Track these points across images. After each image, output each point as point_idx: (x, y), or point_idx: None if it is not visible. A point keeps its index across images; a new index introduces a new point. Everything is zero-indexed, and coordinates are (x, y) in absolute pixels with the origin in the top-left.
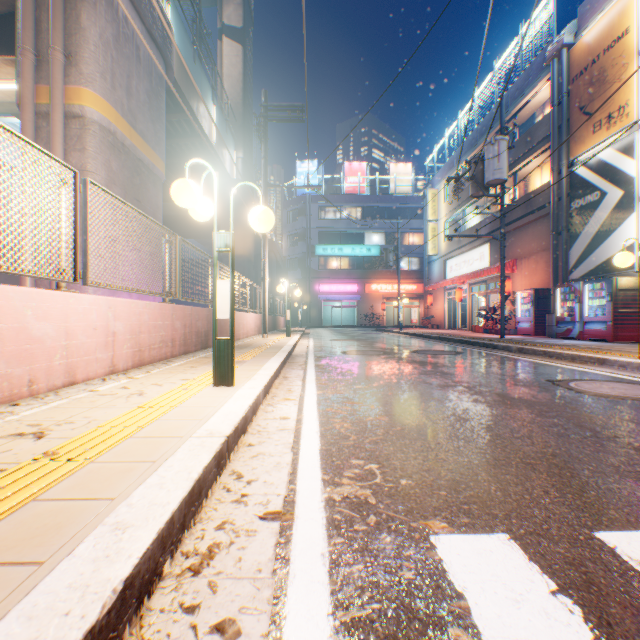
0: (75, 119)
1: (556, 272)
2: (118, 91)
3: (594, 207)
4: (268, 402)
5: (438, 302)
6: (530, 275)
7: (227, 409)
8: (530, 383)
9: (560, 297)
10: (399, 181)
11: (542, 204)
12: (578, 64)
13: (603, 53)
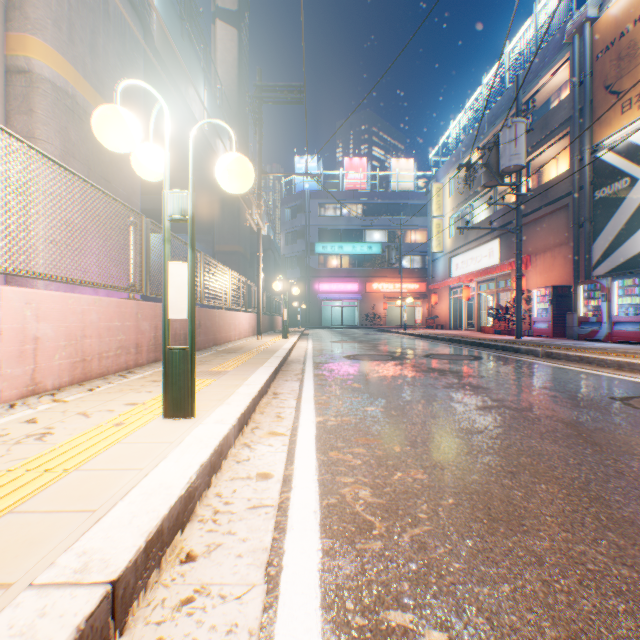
0: (20, 75)
1: (577, 268)
2: (78, 46)
3: (623, 195)
4: (245, 440)
5: (443, 301)
6: (546, 272)
7: (158, 477)
8: (594, 403)
9: (583, 295)
10: (401, 177)
11: (560, 194)
12: (603, 39)
13: (634, 24)
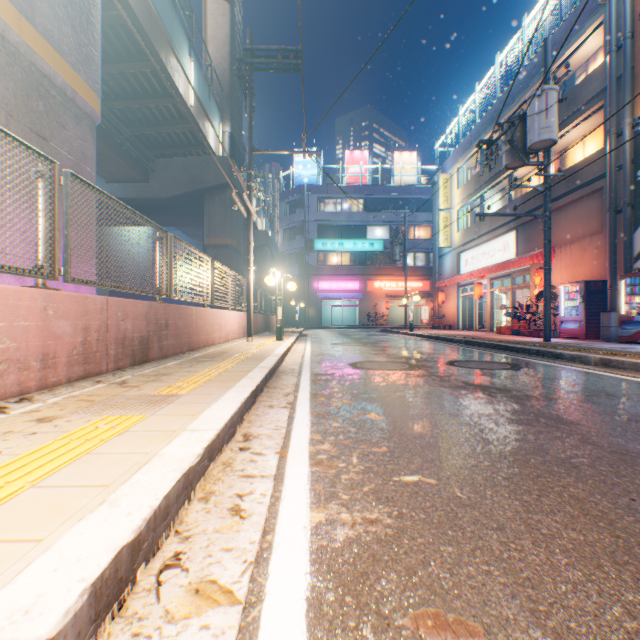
0: None
1: (614, 260)
2: None
3: None
4: (114, 639)
5: (450, 300)
6: (574, 265)
7: None
8: None
9: (625, 290)
10: (404, 171)
11: (591, 177)
12: None
13: None
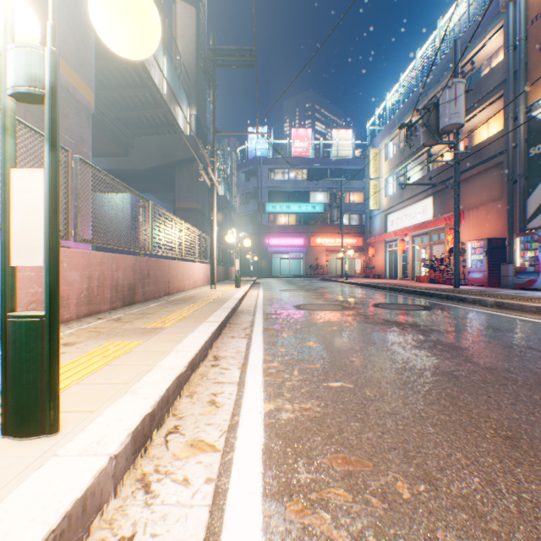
0: None
1: (511, 221)
2: None
3: None
4: (145, 467)
5: (379, 254)
6: (479, 225)
7: None
8: None
9: (519, 246)
10: (341, 146)
11: (493, 153)
12: (539, 3)
13: None
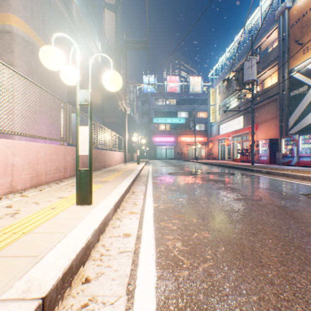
0: (7, 34)
1: (281, 130)
2: (36, 20)
3: (304, 94)
4: (117, 216)
5: (215, 146)
6: (266, 132)
7: (71, 237)
8: (292, 196)
9: (284, 143)
10: (195, 86)
11: (273, 94)
12: (294, 17)
13: (309, 10)
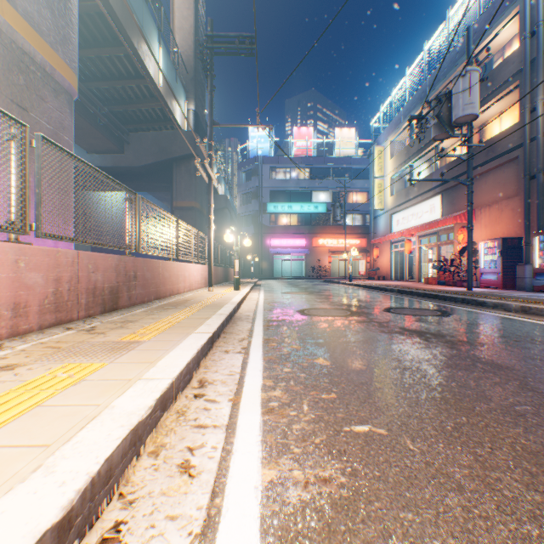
0: None
1: (528, 219)
2: None
3: None
4: None
5: (384, 255)
6: (492, 224)
7: None
8: None
9: (538, 246)
10: (343, 145)
11: (508, 148)
12: None
13: None
